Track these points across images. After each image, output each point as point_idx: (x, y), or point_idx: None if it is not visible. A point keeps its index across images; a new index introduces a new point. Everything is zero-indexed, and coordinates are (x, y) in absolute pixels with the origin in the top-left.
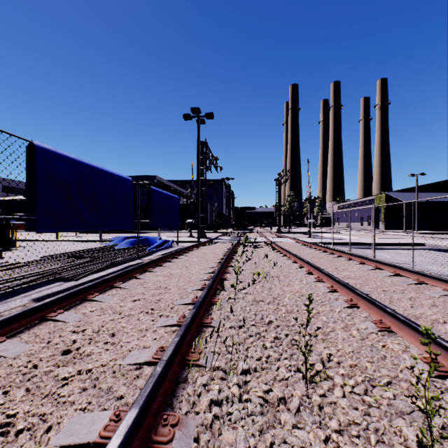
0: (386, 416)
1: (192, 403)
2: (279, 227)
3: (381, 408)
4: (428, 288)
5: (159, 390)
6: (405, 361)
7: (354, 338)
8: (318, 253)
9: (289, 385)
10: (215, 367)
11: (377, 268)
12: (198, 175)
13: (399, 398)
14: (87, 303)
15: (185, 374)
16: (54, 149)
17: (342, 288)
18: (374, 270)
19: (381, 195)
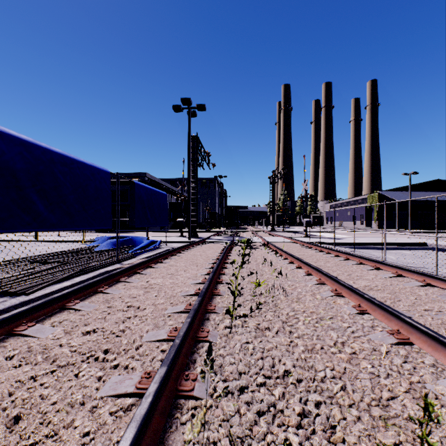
0: None
1: None
2: (273, 226)
3: None
4: None
5: None
6: None
7: (442, 421)
8: (322, 255)
9: None
10: None
11: (399, 275)
12: (189, 170)
13: None
14: (10, 340)
15: None
16: None
17: (376, 310)
18: (395, 278)
19: (373, 194)
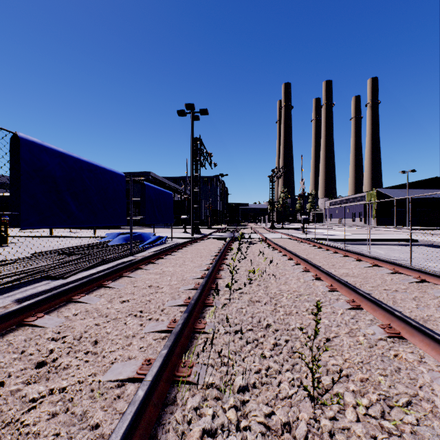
0: None
1: (181, 435)
2: (273, 223)
3: (403, 437)
4: (431, 286)
5: (140, 420)
6: (423, 375)
7: (362, 345)
8: (313, 249)
9: (293, 405)
10: (209, 385)
11: (375, 265)
12: (192, 171)
13: (423, 424)
14: (71, 305)
15: (173, 394)
16: (41, 141)
17: (343, 288)
18: (371, 267)
19: (372, 192)
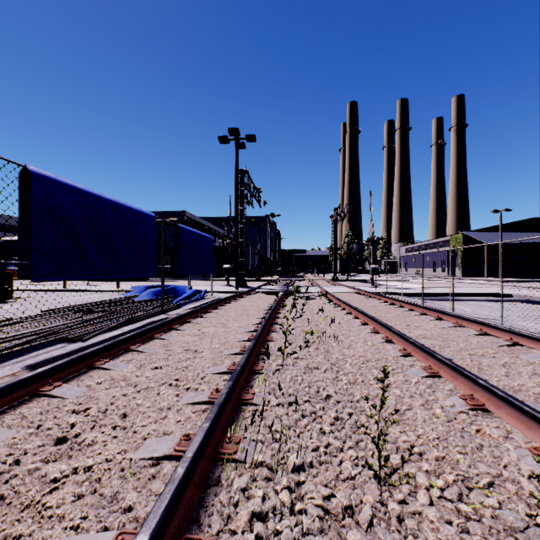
0: (491, 534)
1: (227, 518)
2: (335, 274)
3: (483, 522)
4: (525, 350)
5: (180, 501)
6: (509, 453)
7: (438, 419)
8: (384, 306)
9: (357, 487)
10: (258, 463)
11: (458, 325)
12: (237, 210)
13: (506, 507)
14: (93, 372)
15: (217, 474)
16: (56, 176)
17: (418, 352)
18: (454, 328)
19: (457, 235)
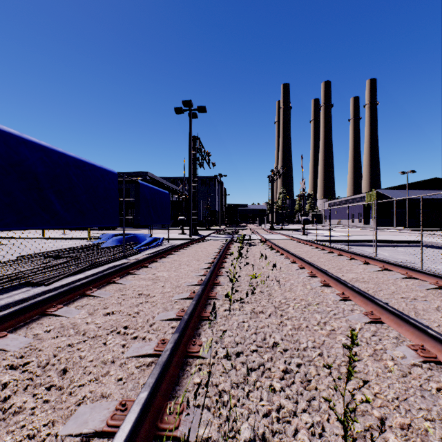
0: None
1: None
2: (272, 224)
3: None
4: None
5: None
6: None
7: (392, 374)
8: (316, 252)
9: None
10: (203, 441)
11: (385, 269)
12: (190, 170)
13: None
14: (45, 319)
15: None
16: (19, 133)
17: (356, 296)
18: (381, 271)
19: (371, 192)
